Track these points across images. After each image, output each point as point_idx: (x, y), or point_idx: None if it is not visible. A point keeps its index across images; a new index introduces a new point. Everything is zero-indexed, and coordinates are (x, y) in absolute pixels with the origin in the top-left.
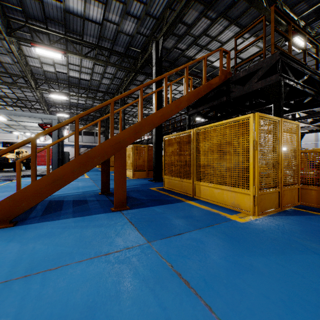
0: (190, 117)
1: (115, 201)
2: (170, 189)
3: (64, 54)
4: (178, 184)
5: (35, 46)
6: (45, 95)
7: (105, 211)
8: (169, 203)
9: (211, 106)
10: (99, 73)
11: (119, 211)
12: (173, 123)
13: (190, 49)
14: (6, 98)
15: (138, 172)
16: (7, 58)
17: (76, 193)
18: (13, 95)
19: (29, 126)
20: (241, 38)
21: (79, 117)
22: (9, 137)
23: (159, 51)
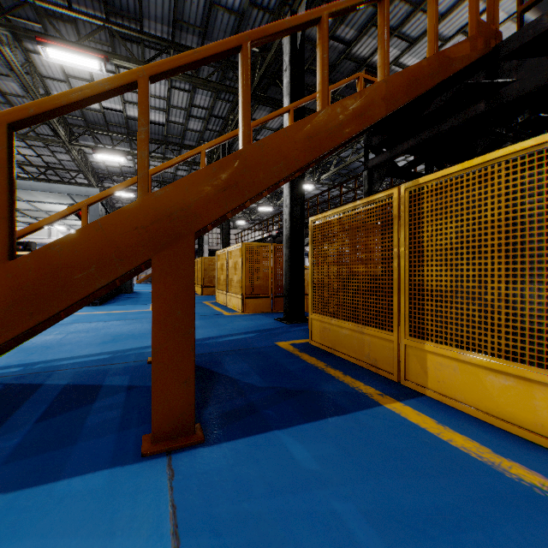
0: (372, 173)
1: (155, 416)
2: (327, 348)
3: (112, 69)
4: (351, 338)
5: (45, 44)
6: (92, 158)
7: (120, 451)
8: (333, 410)
9: (434, 136)
10: (181, 107)
11: (166, 454)
12: (325, 201)
13: (363, 40)
14: (28, 165)
15: (254, 300)
16: (12, 84)
17: (96, 356)
18: (39, 160)
19: (55, 211)
20: (483, 1)
21: (12, 121)
22: (35, 235)
23: (297, 35)
